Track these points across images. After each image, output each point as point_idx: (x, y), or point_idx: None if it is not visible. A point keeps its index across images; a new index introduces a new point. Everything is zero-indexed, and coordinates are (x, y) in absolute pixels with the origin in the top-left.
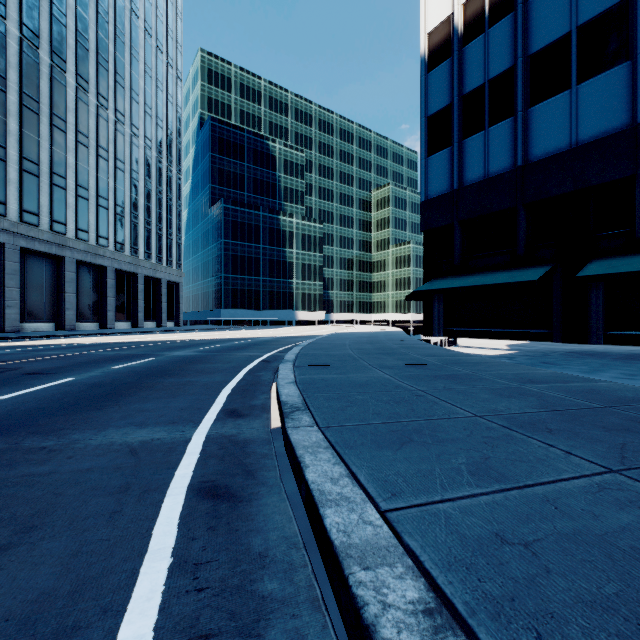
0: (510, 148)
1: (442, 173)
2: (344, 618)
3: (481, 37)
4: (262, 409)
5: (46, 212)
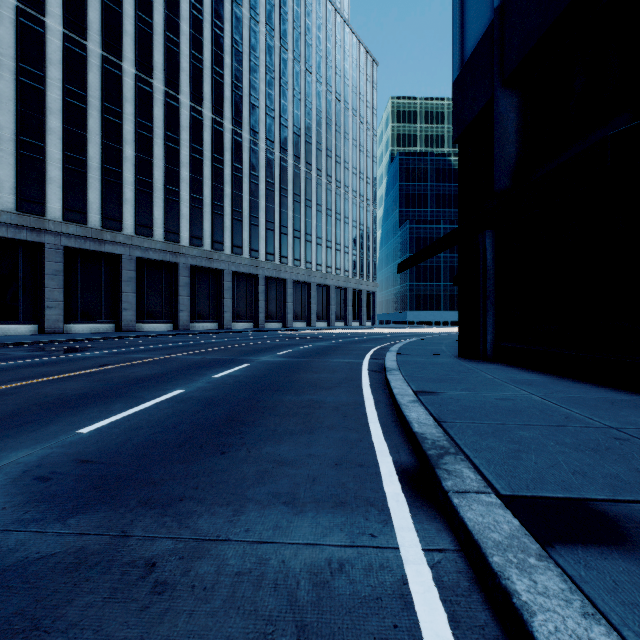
0: None
1: None
2: None
3: None
4: None
5: (303, 258)
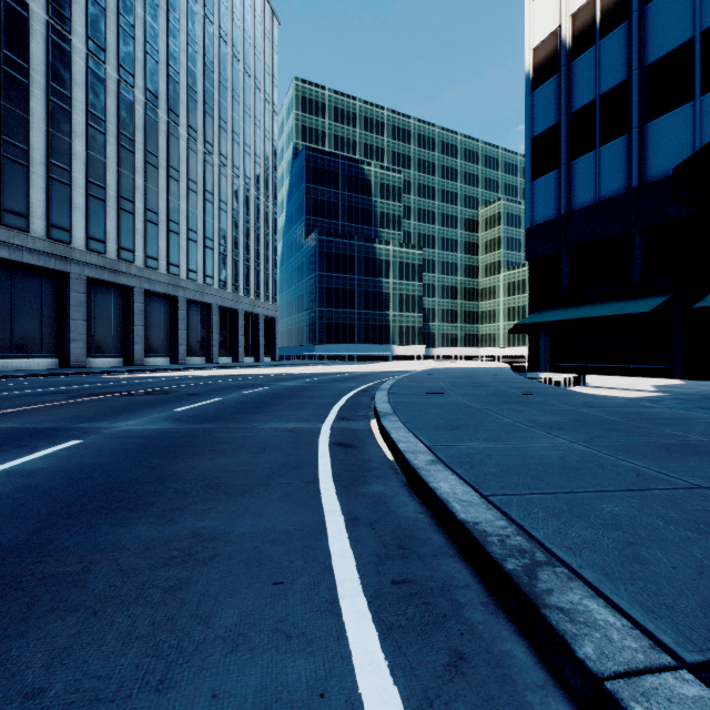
0: (624, 168)
1: (548, 197)
2: (403, 471)
3: (591, 50)
4: (364, 417)
5: (164, 256)
